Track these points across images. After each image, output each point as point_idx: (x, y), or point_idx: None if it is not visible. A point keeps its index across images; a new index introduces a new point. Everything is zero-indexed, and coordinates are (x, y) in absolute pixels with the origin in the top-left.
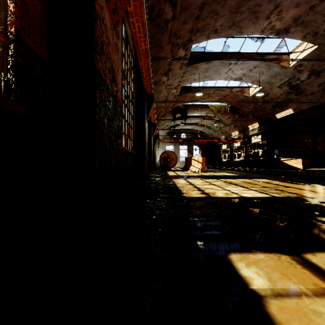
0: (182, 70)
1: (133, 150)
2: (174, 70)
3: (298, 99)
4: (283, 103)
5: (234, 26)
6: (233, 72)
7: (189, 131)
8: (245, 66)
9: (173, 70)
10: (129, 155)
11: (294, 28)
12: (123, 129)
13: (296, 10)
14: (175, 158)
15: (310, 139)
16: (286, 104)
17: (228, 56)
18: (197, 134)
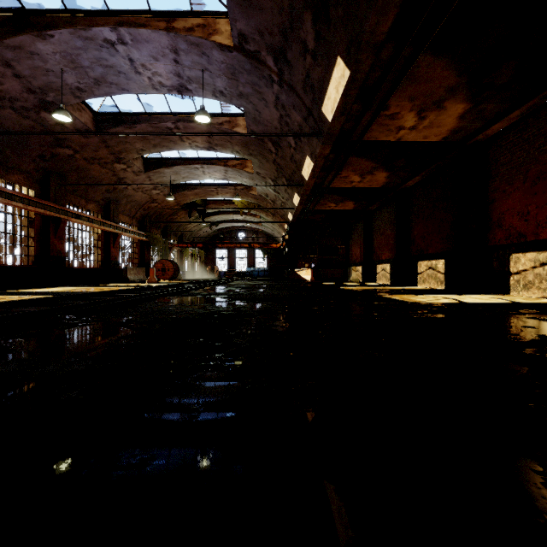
0: (142, 176)
1: (35, 264)
2: (130, 177)
3: (287, 203)
4: (283, 205)
5: (159, 146)
6: (212, 174)
7: (249, 229)
8: (215, 169)
9: (128, 177)
10: (19, 268)
11: (216, 147)
12: (5, 250)
13: (200, 138)
14: (172, 269)
15: (344, 245)
16: (286, 207)
17: (189, 161)
18: (262, 233)
